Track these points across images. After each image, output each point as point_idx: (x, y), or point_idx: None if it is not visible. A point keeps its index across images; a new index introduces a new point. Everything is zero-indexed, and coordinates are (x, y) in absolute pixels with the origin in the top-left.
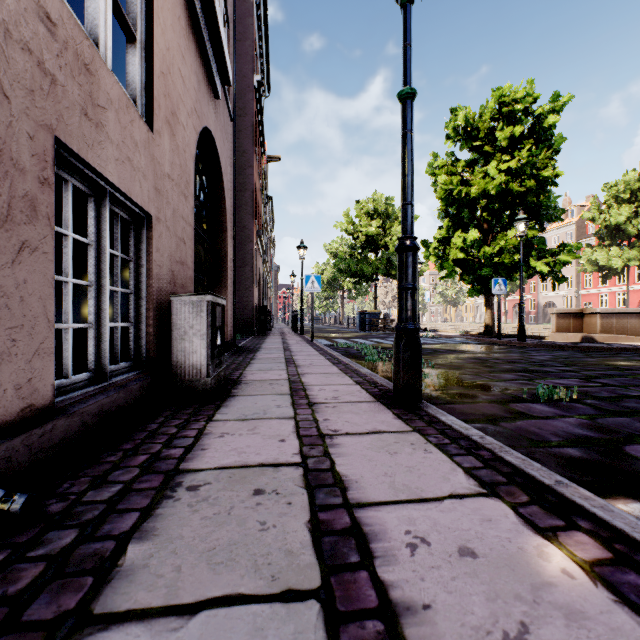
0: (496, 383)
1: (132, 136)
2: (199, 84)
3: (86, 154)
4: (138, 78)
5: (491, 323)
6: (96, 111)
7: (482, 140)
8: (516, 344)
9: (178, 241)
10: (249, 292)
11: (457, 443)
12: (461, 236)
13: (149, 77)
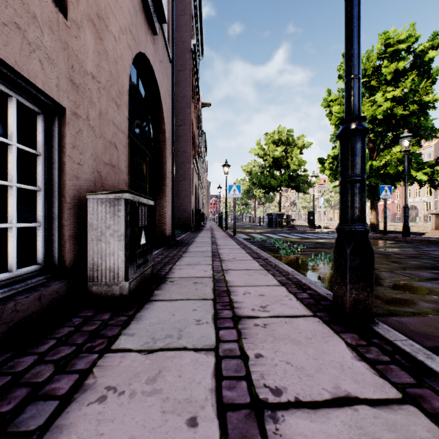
0: (422, 283)
1: (24, 2)
2: (135, 11)
3: None
4: None
5: (376, 222)
6: None
7: (369, 77)
8: (402, 239)
9: (107, 144)
10: (187, 199)
11: None
12: None
13: None
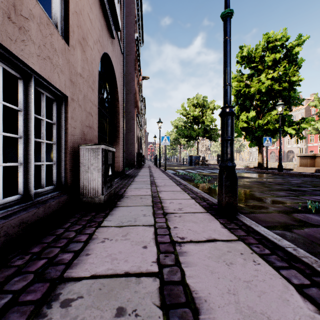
0: (276, 198)
1: (52, 44)
2: (102, 27)
3: (9, 45)
4: (58, 11)
5: (262, 161)
6: (19, 18)
7: (257, 63)
8: (277, 173)
9: (87, 114)
10: (132, 145)
11: (276, 254)
12: (245, 115)
13: (66, 12)
